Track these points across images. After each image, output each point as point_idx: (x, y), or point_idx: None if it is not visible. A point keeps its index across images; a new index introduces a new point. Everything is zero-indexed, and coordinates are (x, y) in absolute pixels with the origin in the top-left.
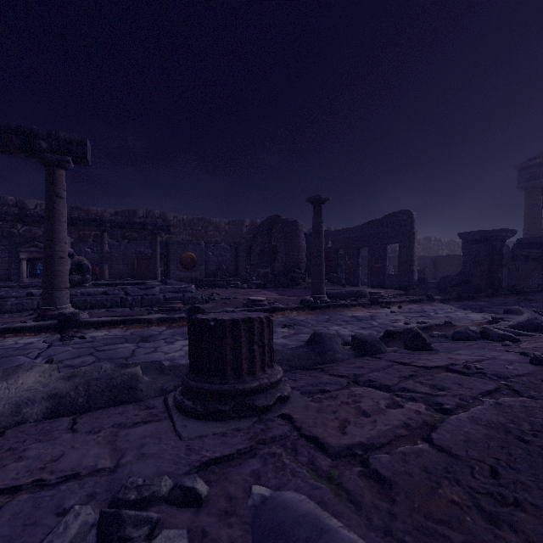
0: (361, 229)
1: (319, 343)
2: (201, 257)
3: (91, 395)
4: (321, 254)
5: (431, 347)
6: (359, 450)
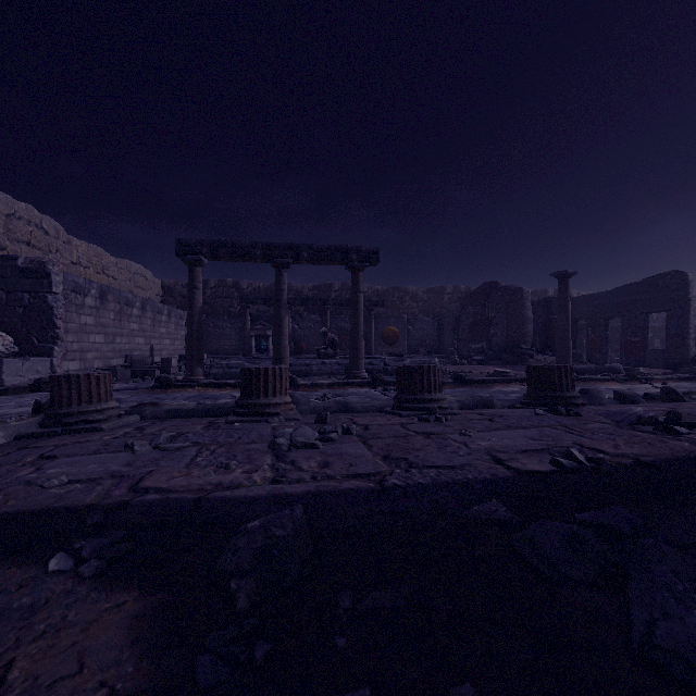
0: (610, 295)
1: (588, 394)
2: (403, 332)
3: (475, 402)
4: (567, 329)
5: (684, 399)
6: None
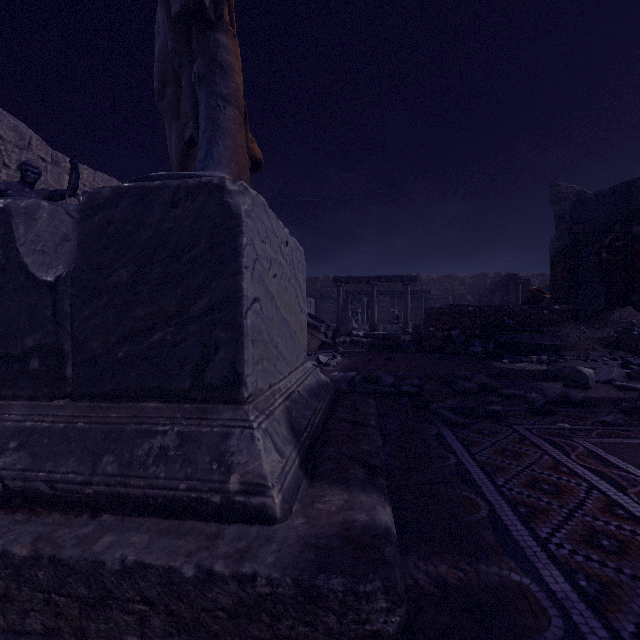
0: None
1: None
2: None
3: None
4: None
5: None
6: None
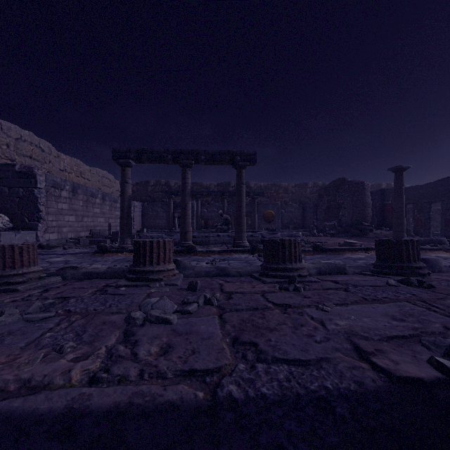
0: (432, 186)
1: (427, 262)
2: (278, 213)
3: (330, 269)
4: (402, 210)
5: None
6: None
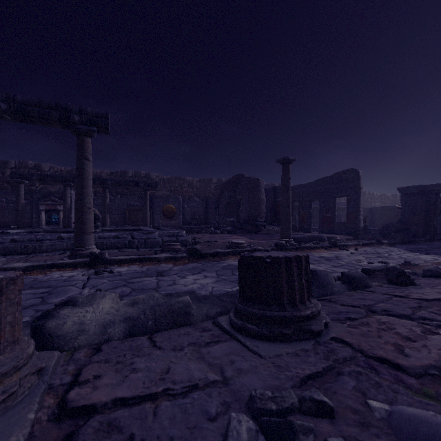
0: (313, 185)
1: (316, 278)
2: (179, 208)
3: (157, 319)
4: (289, 206)
5: (414, 283)
6: (435, 371)
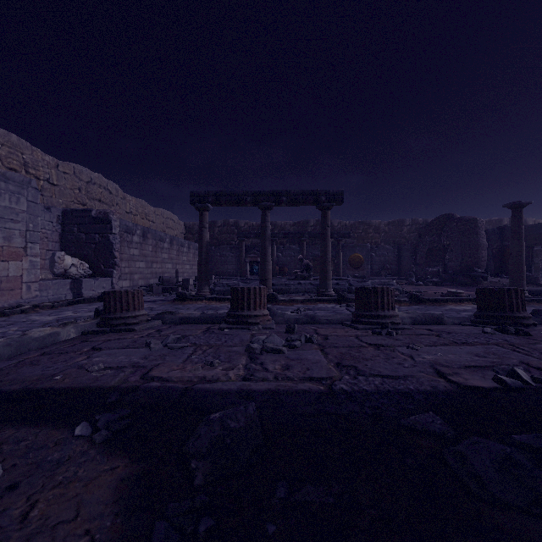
0: None
1: (541, 314)
2: (367, 258)
3: (426, 319)
4: (521, 254)
5: None
6: None
